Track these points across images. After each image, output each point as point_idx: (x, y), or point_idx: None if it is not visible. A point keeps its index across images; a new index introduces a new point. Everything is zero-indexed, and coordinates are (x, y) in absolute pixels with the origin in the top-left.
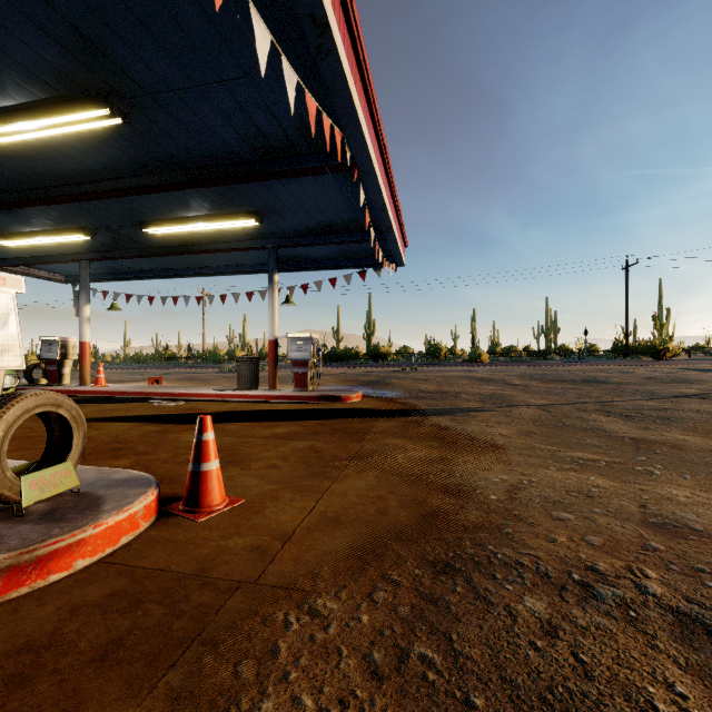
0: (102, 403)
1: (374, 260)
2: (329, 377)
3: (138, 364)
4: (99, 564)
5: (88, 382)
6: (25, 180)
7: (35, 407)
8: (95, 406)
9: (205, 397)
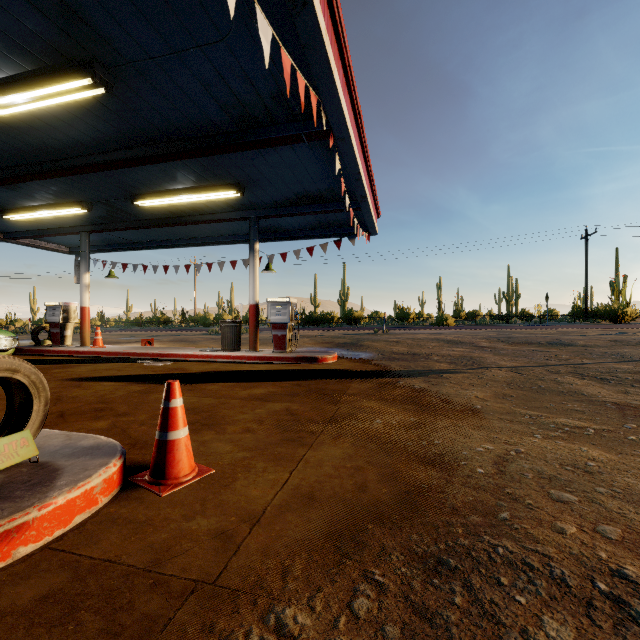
0: (97, 363)
1: (348, 230)
2: (307, 339)
3: (137, 327)
4: (43, 551)
5: (87, 343)
6: (23, 155)
7: None
8: (90, 366)
9: (191, 358)
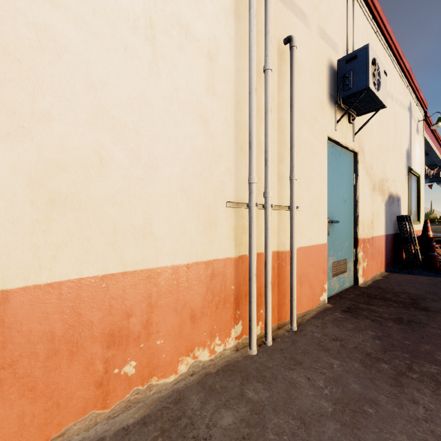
0: None
1: (436, 180)
2: None
3: None
4: None
5: None
6: None
7: None
8: None
9: None
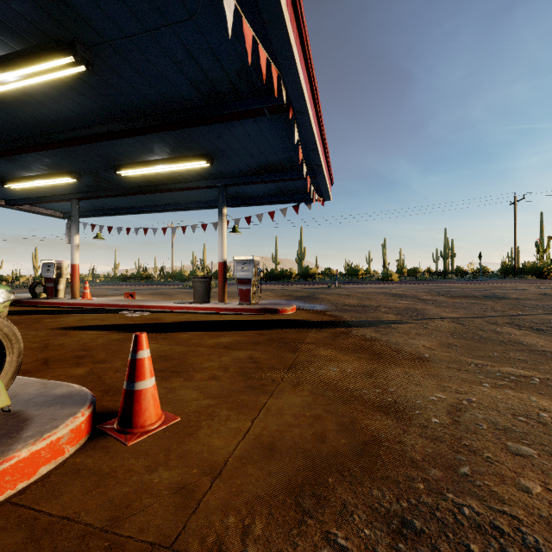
0: (85, 313)
1: (305, 196)
2: (269, 293)
3: (123, 282)
4: (4, 506)
5: (77, 296)
6: (18, 130)
7: None
8: (77, 316)
9: (167, 309)
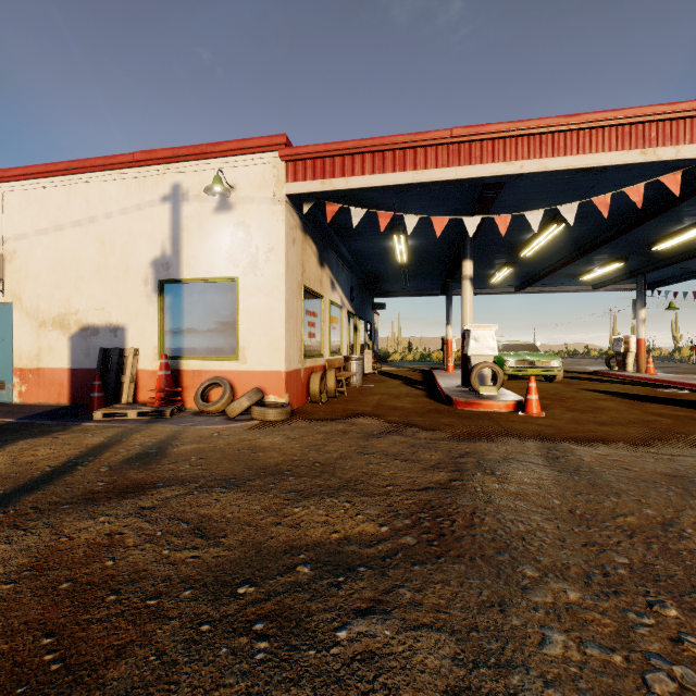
0: (626, 384)
1: None
2: None
3: None
4: (484, 411)
5: (642, 370)
6: (564, 251)
7: (484, 366)
8: (614, 385)
9: None
